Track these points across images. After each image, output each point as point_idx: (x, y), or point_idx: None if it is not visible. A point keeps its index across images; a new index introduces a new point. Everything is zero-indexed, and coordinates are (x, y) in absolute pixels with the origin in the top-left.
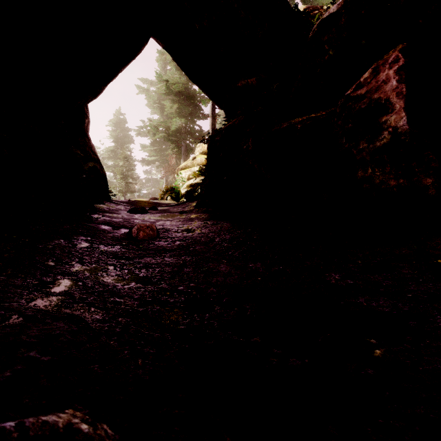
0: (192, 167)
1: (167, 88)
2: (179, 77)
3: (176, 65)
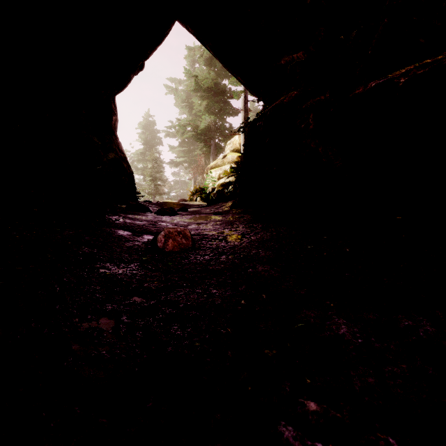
0: (223, 166)
1: (196, 84)
2: (208, 73)
3: (205, 60)
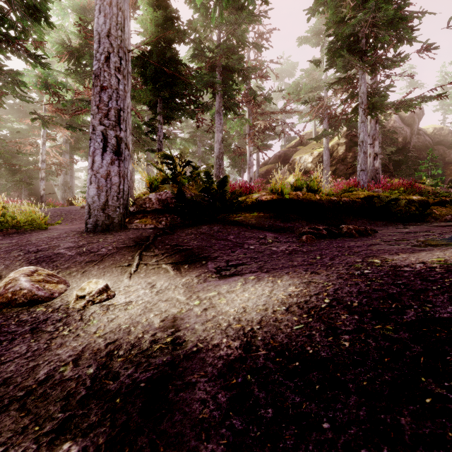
0: None
1: None
2: None
3: None
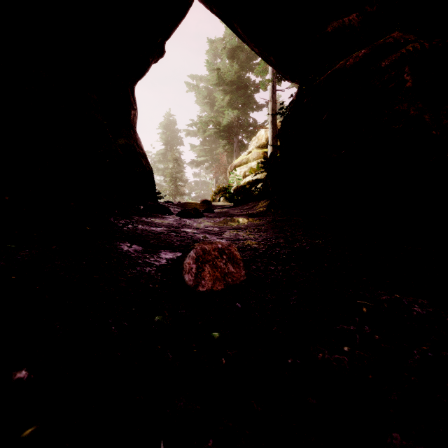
0: (248, 163)
1: (219, 77)
2: (231, 66)
3: (227, 52)
